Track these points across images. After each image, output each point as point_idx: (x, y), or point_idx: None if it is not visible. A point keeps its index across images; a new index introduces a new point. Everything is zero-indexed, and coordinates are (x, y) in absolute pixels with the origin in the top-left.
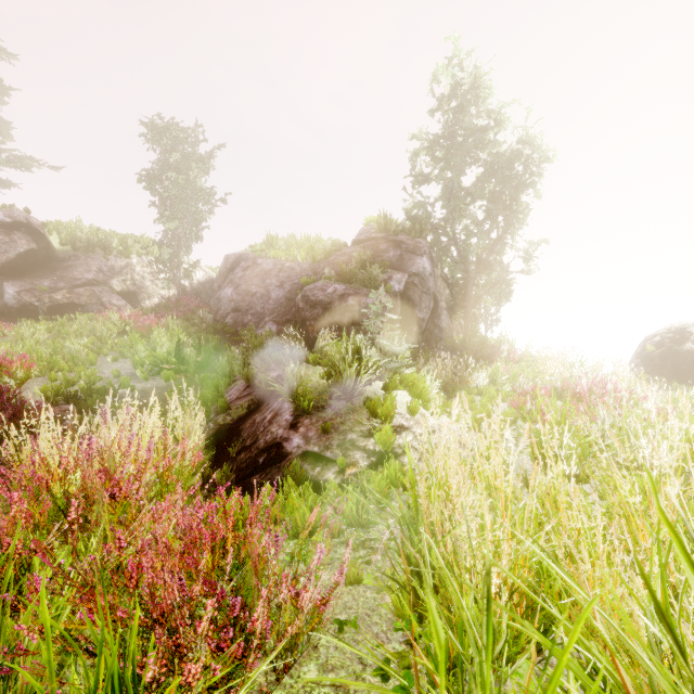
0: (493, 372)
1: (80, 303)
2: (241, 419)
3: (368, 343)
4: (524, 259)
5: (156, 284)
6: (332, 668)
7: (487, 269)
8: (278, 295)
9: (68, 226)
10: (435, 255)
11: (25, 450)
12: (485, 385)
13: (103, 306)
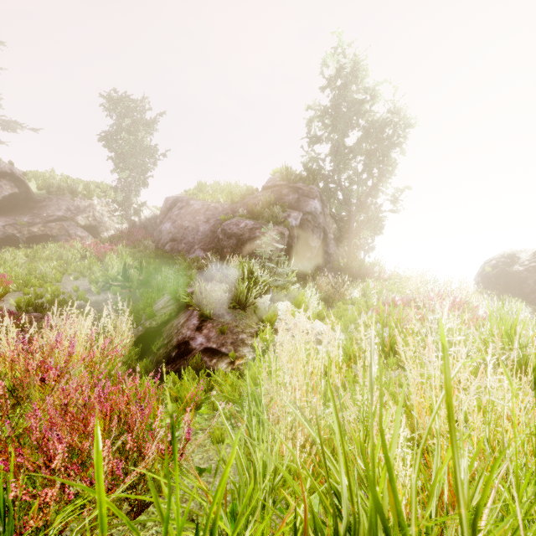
0: (365, 287)
1: (52, 234)
2: (163, 323)
3: (261, 266)
4: (391, 201)
5: (112, 220)
6: (185, 500)
7: (364, 209)
8: (205, 228)
9: (44, 174)
10: (325, 198)
11: None
12: (357, 297)
13: (70, 237)
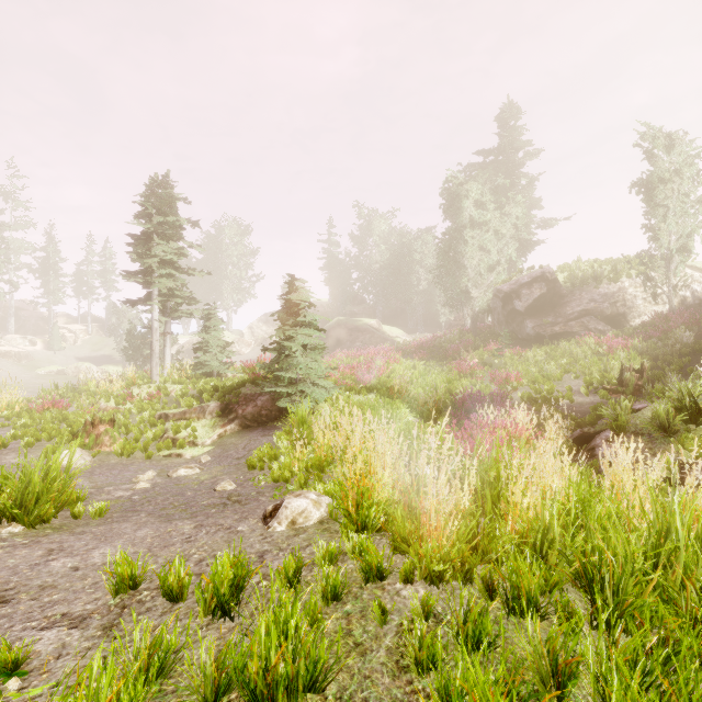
0: None
1: (571, 329)
2: (600, 432)
3: None
4: None
5: (646, 302)
6: None
7: None
8: None
9: (571, 266)
10: None
11: None
12: None
13: (589, 330)
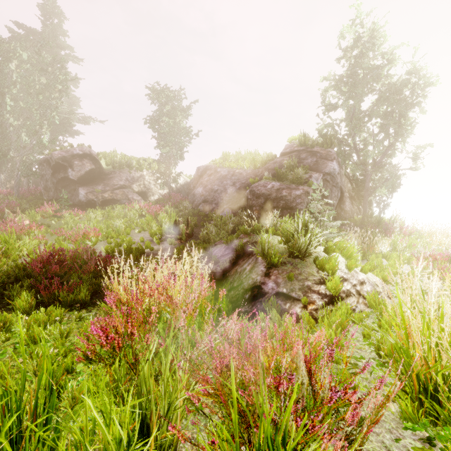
0: (393, 242)
1: (117, 198)
2: (226, 269)
3: (310, 220)
4: (413, 159)
5: (157, 187)
6: (366, 450)
7: (381, 168)
8: (231, 191)
9: (109, 154)
10: (340, 160)
11: (104, 283)
12: (388, 251)
13: (129, 200)
